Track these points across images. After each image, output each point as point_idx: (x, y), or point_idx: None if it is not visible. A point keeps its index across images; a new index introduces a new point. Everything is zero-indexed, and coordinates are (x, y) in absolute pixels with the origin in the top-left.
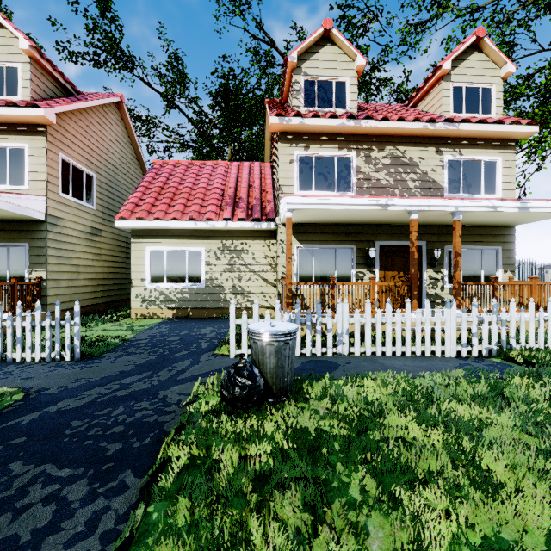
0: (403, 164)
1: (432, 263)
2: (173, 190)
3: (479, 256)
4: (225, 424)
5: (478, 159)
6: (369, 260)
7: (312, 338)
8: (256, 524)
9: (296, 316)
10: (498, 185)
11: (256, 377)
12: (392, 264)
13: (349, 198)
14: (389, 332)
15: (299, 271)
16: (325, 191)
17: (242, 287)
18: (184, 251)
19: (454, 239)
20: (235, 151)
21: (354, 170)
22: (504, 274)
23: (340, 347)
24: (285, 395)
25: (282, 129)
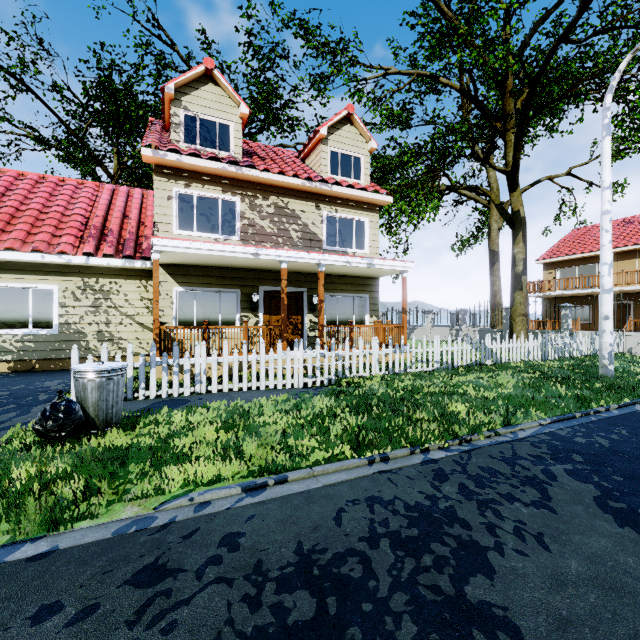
0: (286, 214)
1: (312, 308)
2: (11, 211)
3: (352, 303)
4: (33, 453)
5: (350, 218)
6: (254, 304)
7: (181, 382)
8: (32, 501)
9: (151, 359)
10: (366, 242)
11: (75, 410)
12: (276, 309)
13: (220, 245)
14: (245, 370)
15: (179, 315)
16: (208, 233)
17: (111, 333)
18: (27, 290)
19: (319, 288)
20: (120, 165)
21: (238, 214)
22: (371, 318)
23: (198, 386)
24: (110, 426)
25: (158, 162)
